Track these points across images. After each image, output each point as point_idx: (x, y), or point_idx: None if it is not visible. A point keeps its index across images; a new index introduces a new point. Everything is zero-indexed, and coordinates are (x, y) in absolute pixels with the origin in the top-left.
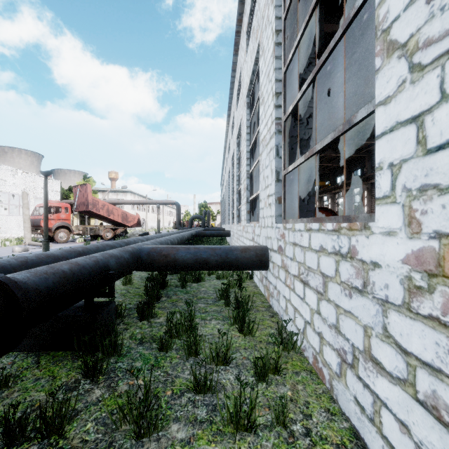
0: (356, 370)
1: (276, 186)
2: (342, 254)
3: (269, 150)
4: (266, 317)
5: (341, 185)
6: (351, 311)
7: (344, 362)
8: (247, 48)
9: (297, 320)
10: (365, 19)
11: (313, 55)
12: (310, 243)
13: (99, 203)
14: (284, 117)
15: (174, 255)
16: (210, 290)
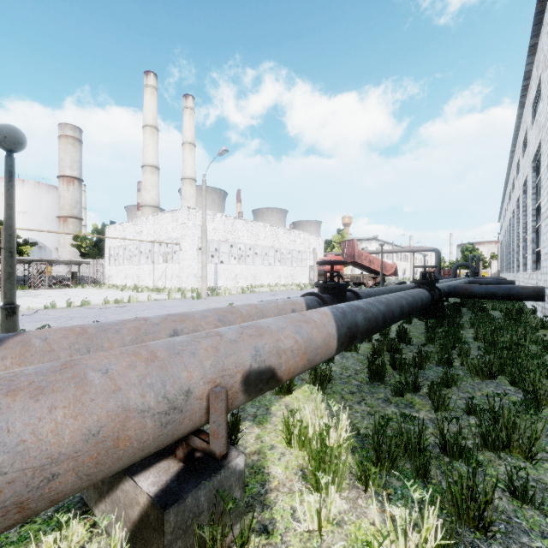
0: None
1: None
2: None
3: (545, 224)
4: None
5: None
6: None
7: None
8: (532, 120)
9: None
10: None
11: None
12: None
13: (363, 255)
14: None
15: (471, 289)
16: (495, 315)
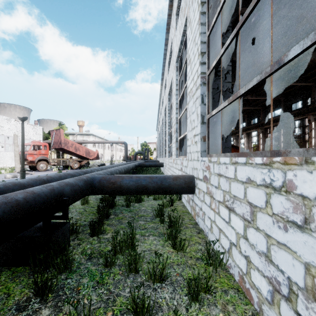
0: (293, 305)
1: (201, 128)
2: (275, 187)
3: (195, 99)
4: (194, 233)
5: (243, 130)
6: (287, 245)
7: (278, 292)
8: (176, 26)
9: (222, 239)
10: (264, 4)
11: (230, 24)
12: (236, 175)
13: (69, 143)
14: (208, 71)
15: (120, 183)
16: (149, 209)
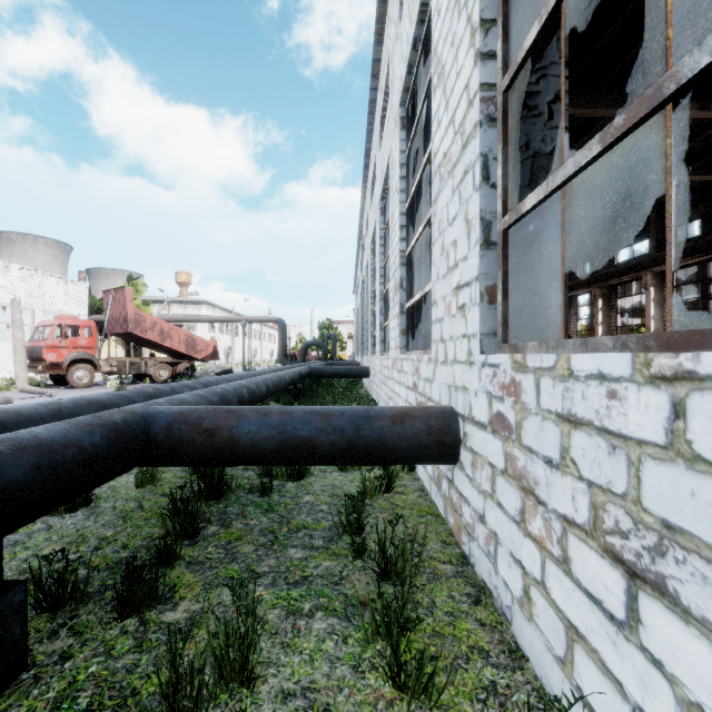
0: None
1: (483, 260)
2: None
3: (458, 178)
4: (462, 603)
5: None
6: None
7: None
8: (401, 11)
9: (583, 673)
10: None
11: None
12: (682, 434)
13: (147, 320)
14: (506, 76)
15: (230, 431)
16: (323, 503)
